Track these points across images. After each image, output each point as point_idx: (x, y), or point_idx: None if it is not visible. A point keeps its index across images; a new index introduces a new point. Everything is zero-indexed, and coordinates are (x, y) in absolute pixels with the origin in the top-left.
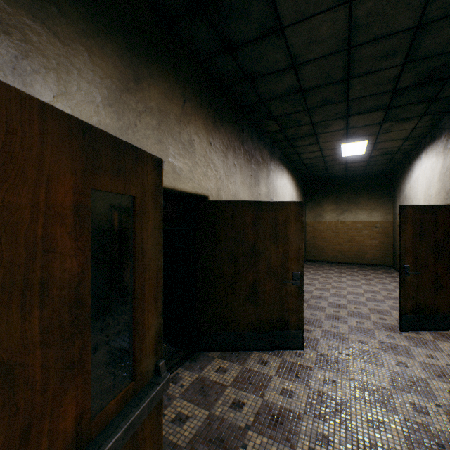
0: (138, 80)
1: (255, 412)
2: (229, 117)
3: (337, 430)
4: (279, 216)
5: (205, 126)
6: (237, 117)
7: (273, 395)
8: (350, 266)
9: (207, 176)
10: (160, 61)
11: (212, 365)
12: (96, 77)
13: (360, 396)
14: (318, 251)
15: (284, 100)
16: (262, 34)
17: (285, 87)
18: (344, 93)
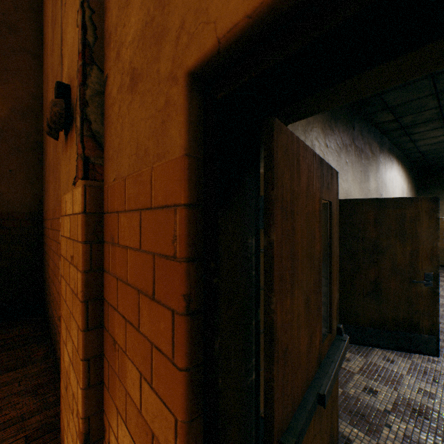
0: None
1: (392, 401)
2: (342, 117)
3: None
4: (406, 212)
5: (323, 131)
6: (348, 114)
7: (409, 392)
8: None
9: None
10: None
11: None
12: None
13: None
14: None
15: (406, 89)
16: None
17: None
18: None
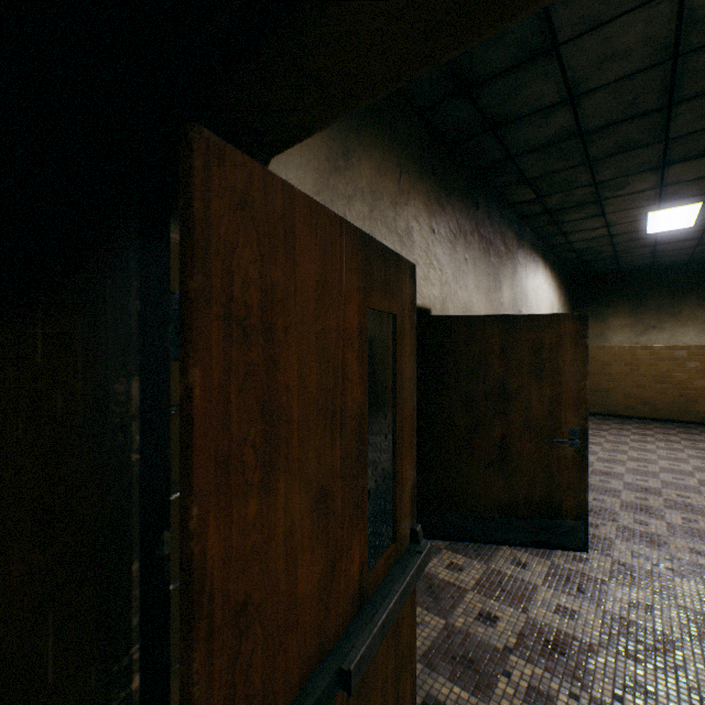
0: (347, 155)
1: (517, 631)
2: (458, 188)
3: (661, 679)
4: (544, 337)
5: (426, 206)
6: (469, 185)
7: (543, 612)
8: (661, 424)
9: (428, 280)
10: (372, 123)
11: (439, 559)
12: (304, 160)
13: (699, 634)
14: (598, 397)
15: (548, 152)
16: (522, 59)
17: (552, 132)
18: (659, 129)
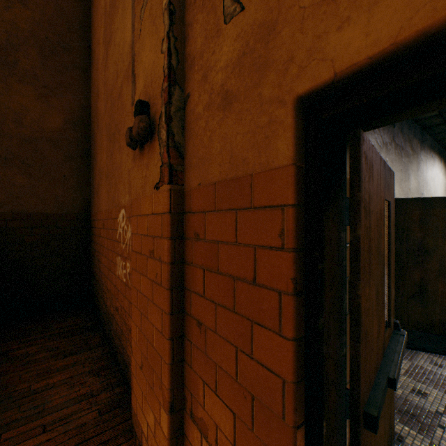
0: None
1: (443, 404)
2: None
3: None
4: None
5: None
6: None
7: None
8: None
9: None
10: None
11: None
12: None
13: None
14: None
15: None
16: None
17: None
18: None
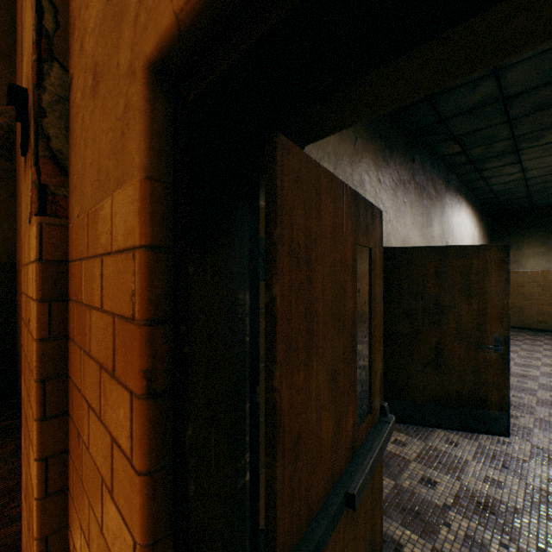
0: None
1: (453, 494)
2: (398, 147)
3: None
4: (472, 264)
5: (375, 163)
6: (407, 144)
7: (474, 481)
8: None
9: None
10: None
11: None
12: None
13: None
14: (513, 313)
15: (473, 115)
16: None
17: (478, 98)
18: None
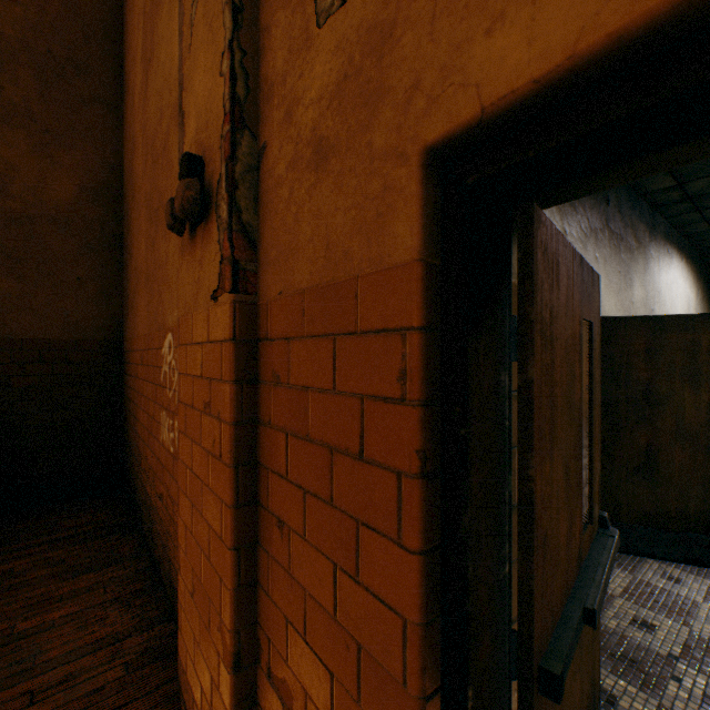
0: None
1: (680, 642)
2: None
3: None
4: (701, 339)
5: (559, 209)
6: None
7: (709, 629)
8: None
9: None
10: None
11: None
12: None
13: None
14: None
15: None
16: None
17: None
18: None
